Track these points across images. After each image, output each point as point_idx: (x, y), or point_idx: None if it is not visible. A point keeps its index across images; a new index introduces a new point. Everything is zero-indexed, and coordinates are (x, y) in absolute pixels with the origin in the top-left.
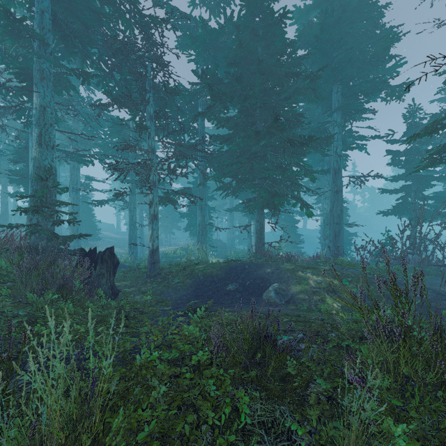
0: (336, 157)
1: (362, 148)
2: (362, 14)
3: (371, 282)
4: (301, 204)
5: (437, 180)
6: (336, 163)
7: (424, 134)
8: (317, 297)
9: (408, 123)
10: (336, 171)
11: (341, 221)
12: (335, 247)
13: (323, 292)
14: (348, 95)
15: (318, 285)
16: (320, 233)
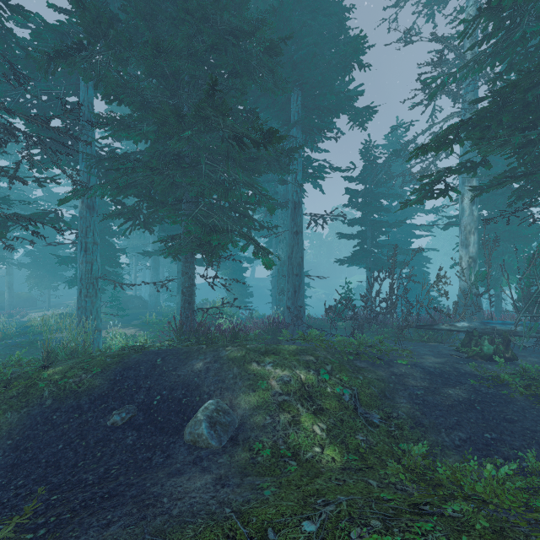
0: (295, 186)
1: (317, 185)
2: (326, 5)
3: (356, 369)
4: (255, 247)
5: (391, 227)
6: (296, 195)
7: (432, 148)
8: (286, 418)
9: (365, 161)
10: (297, 204)
11: (302, 271)
12: (296, 308)
13: (293, 403)
14: (310, 109)
15: (286, 388)
16: (272, 284)
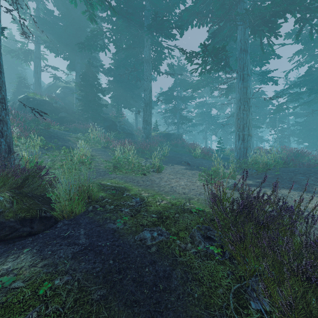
0: None
1: None
2: None
3: None
4: None
5: None
6: None
7: None
8: None
9: None
10: None
11: None
12: None
13: None
14: None
15: None
16: None
